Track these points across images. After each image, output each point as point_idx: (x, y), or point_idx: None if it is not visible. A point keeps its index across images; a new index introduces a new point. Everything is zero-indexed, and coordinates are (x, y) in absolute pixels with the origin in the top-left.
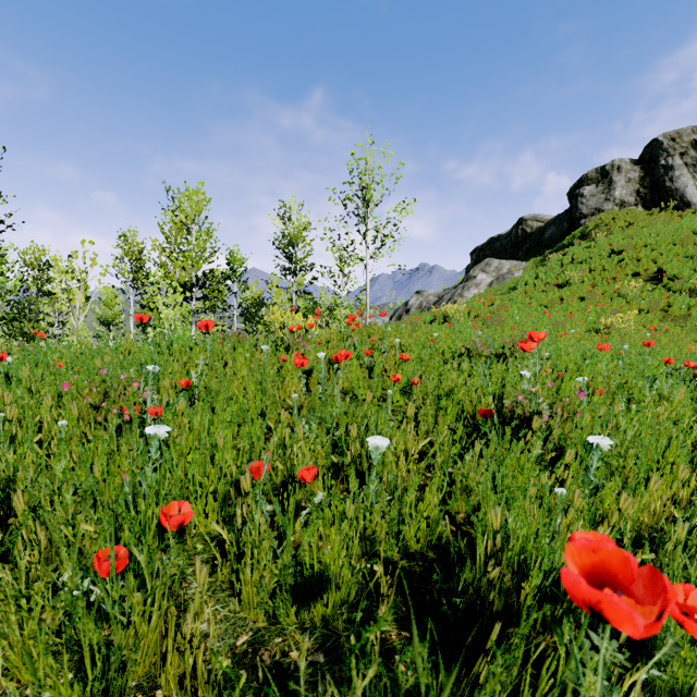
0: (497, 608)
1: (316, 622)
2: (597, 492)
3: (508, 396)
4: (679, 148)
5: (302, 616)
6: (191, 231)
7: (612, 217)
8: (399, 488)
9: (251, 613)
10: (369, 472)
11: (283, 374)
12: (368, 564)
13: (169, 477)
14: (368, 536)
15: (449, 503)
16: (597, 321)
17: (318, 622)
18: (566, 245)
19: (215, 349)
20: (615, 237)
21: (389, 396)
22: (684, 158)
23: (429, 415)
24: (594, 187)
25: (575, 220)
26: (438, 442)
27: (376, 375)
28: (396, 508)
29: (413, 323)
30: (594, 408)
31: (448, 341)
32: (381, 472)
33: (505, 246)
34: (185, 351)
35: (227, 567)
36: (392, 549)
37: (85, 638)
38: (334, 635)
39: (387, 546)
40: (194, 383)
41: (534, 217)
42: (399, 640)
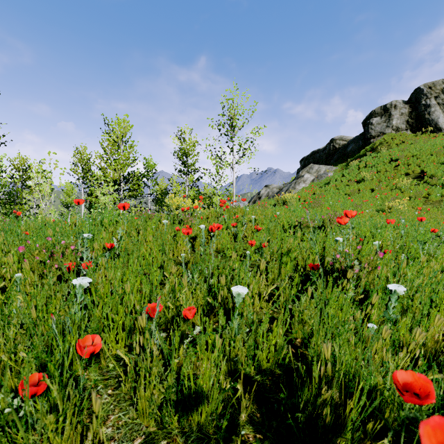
0: (329, 419)
1: (193, 427)
2: (394, 324)
3: (327, 254)
4: (434, 93)
5: (182, 423)
6: (120, 146)
7: (391, 137)
8: (254, 324)
9: (144, 420)
10: (233, 309)
11: (177, 239)
12: (232, 383)
13: (91, 314)
14: (232, 358)
15: (289, 331)
16: (382, 204)
17: (194, 427)
18: (361, 156)
19: (133, 222)
20: (393, 150)
21: (247, 255)
22: (437, 100)
23: (275, 268)
24: (379, 119)
25: (367, 139)
26: (281, 287)
27: (239, 239)
28: (253, 338)
29: (263, 206)
30: (386, 263)
31: (286, 217)
32: (242, 308)
33: (322, 156)
34: (113, 224)
35: (128, 383)
36: (250, 367)
37: (16, 443)
38: (206, 438)
39: (246, 365)
40: (115, 246)
41: (340, 137)
42: (254, 442)
